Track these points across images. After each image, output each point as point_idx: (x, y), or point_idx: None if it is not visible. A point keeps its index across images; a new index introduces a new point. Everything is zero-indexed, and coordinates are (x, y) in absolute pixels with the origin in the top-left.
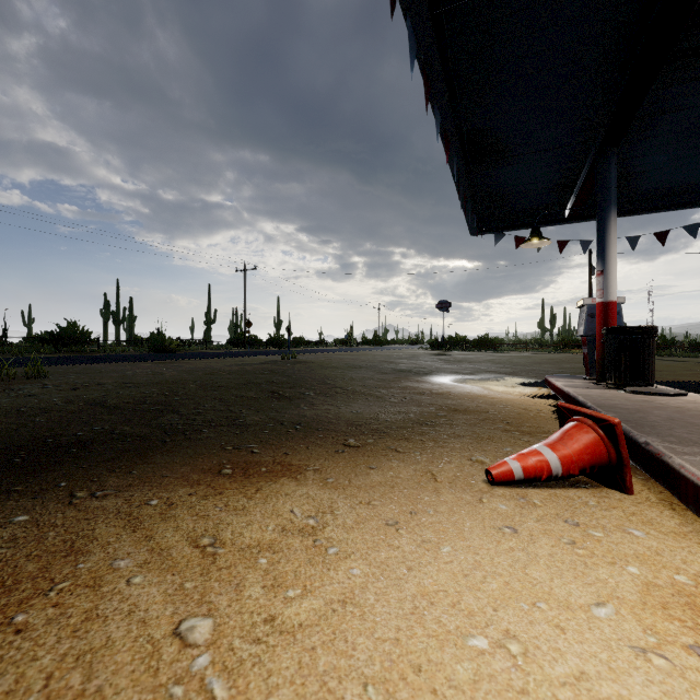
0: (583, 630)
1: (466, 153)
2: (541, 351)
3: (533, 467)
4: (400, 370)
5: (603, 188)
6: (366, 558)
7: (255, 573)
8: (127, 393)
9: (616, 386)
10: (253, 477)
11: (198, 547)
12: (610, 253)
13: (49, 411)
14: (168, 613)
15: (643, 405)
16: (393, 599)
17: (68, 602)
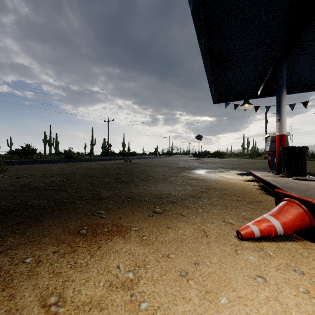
0: None
1: (212, 62)
2: (244, 158)
3: (266, 230)
4: (180, 167)
5: (279, 79)
6: (168, 313)
7: None
8: (43, 180)
9: (287, 176)
10: (98, 236)
11: (45, 306)
12: (283, 110)
13: None
14: None
15: (306, 186)
16: None
17: None
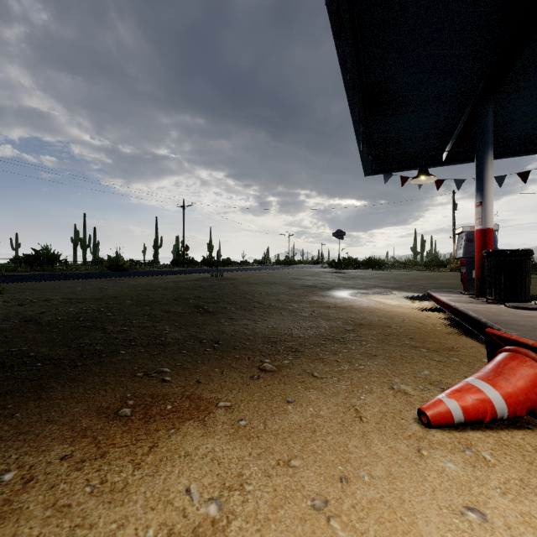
0: None
1: (364, 103)
2: (416, 270)
3: (474, 408)
4: (307, 285)
5: (481, 132)
6: None
7: None
8: (65, 309)
9: (496, 301)
10: (153, 421)
11: None
12: (488, 187)
13: None
14: None
15: (534, 321)
16: None
17: None
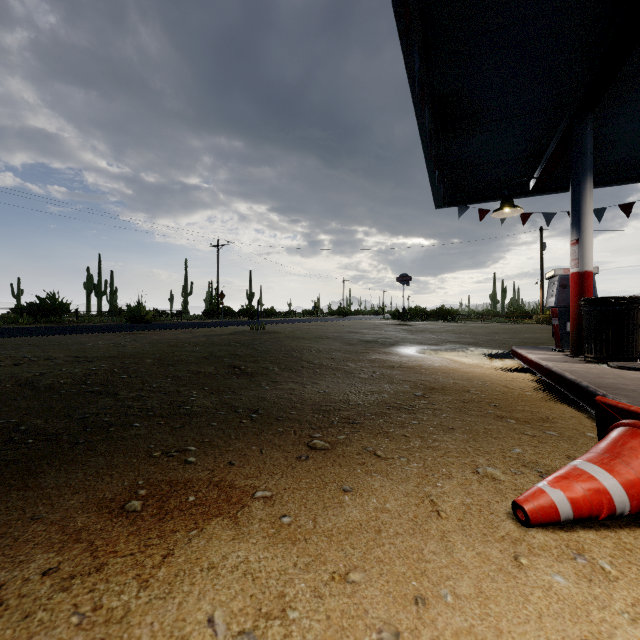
0: None
1: (436, 119)
2: (495, 321)
3: (586, 501)
4: (367, 340)
5: (578, 154)
6: None
7: None
8: (70, 370)
9: (597, 360)
10: (170, 518)
11: None
12: (586, 221)
13: None
14: None
15: None
16: None
17: None
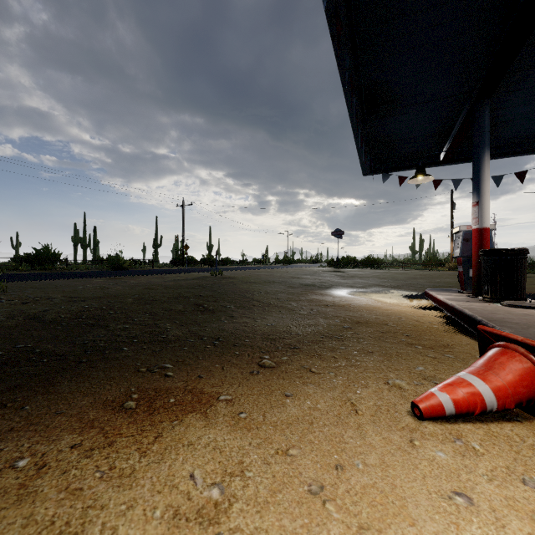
0: None
1: (362, 104)
2: (414, 269)
3: (465, 401)
4: (306, 284)
5: (478, 133)
6: None
7: None
8: (68, 307)
9: (492, 300)
10: (157, 413)
11: None
12: (485, 187)
13: None
14: None
15: (528, 319)
16: None
17: None
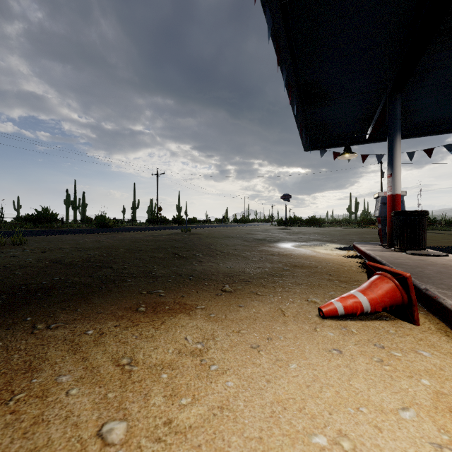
0: (394, 429)
1: (302, 97)
2: (349, 227)
3: (350, 306)
4: (258, 239)
5: (391, 120)
6: (238, 373)
7: (158, 385)
8: (78, 254)
9: (400, 250)
10: (159, 313)
11: (119, 365)
12: (397, 162)
13: (25, 267)
14: (95, 417)
15: (420, 262)
16: (257, 405)
17: (22, 409)
